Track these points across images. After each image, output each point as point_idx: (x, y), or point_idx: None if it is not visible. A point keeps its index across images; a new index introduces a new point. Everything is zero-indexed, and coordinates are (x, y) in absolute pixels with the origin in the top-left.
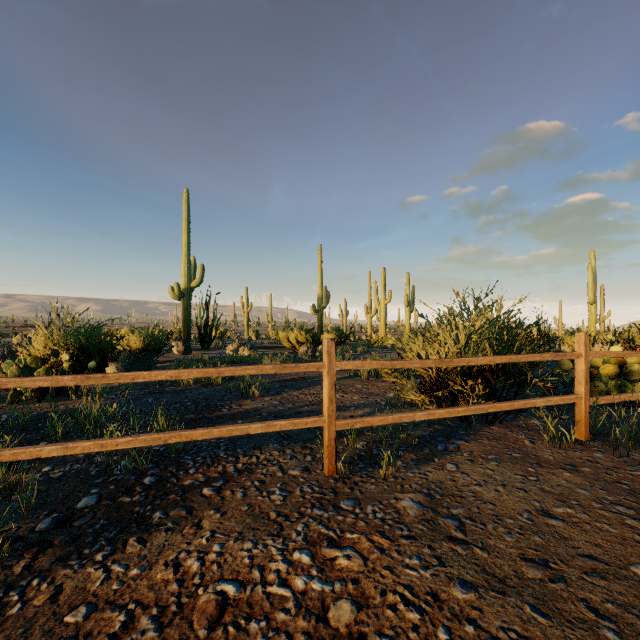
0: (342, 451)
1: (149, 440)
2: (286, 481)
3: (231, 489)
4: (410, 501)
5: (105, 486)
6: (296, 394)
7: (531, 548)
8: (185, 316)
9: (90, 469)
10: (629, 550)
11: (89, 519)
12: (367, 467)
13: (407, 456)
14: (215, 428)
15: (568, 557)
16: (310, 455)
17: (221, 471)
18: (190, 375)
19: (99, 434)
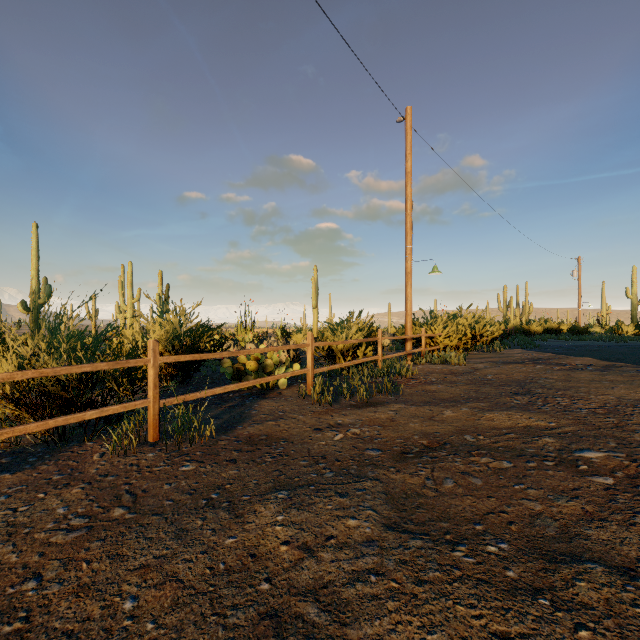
0: None
1: None
2: None
3: None
4: None
5: None
6: None
7: None
8: None
9: None
10: None
11: None
12: None
13: None
14: None
15: None
16: None
17: None
18: None
19: None
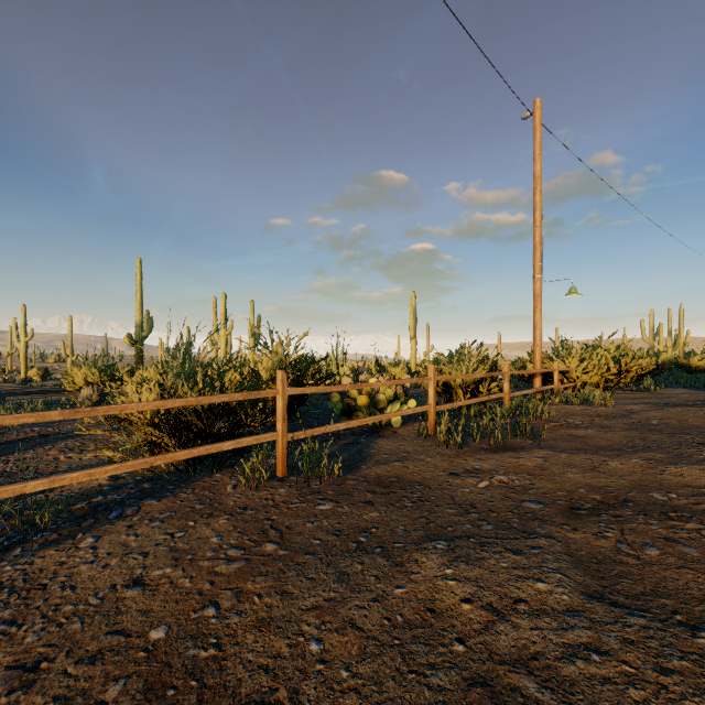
0: None
1: None
2: None
3: None
4: None
5: None
6: None
7: (47, 645)
8: None
9: None
10: (178, 607)
11: None
12: None
13: (42, 538)
14: None
15: (87, 642)
16: None
17: None
18: None
19: None
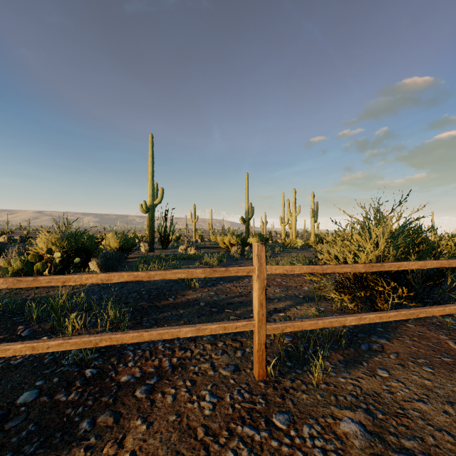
0: (269, 346)
1: (80, 343)
2: (216, 382)
3: (163, 389)
4: (351, 423)
5: (50, 378)
6: (228, 286)
7: None
8: (150, 225)
9: (45, 357)
10: None
11: (20, 421)
12: (295, 367)
13: (333, 356)
14: (145, 331)
15: None
16: (240, 350)
17: (157, 365)
18: (120, 278)
19: (62, 321)
